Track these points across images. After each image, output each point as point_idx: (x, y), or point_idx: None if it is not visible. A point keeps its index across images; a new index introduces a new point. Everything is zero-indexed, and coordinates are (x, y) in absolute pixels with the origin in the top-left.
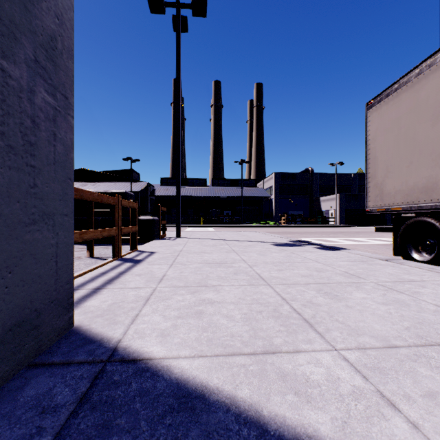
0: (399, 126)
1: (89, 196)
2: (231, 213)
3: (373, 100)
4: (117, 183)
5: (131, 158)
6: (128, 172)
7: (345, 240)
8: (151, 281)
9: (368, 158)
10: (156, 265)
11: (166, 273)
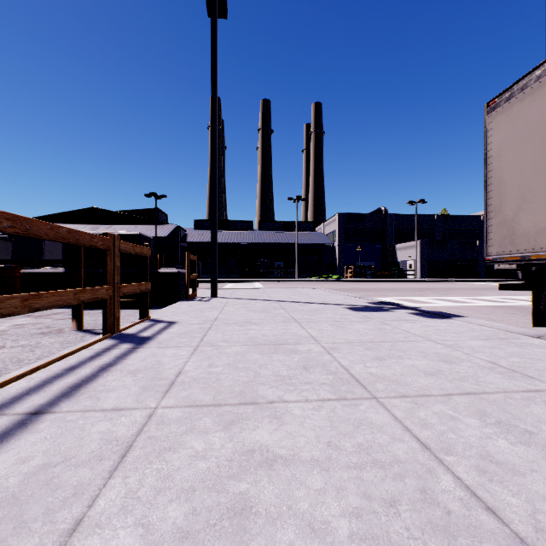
0: (545, 131)
1: (46, 231)
2: (283, 264)
3: (497, 97)
4: (138, 226)
5: (156, 194)
6: (153, 212)
7: (439, 301)
8: (151, 389)
9: (489, 183)
10: (170, 349)
11: (184, 367)
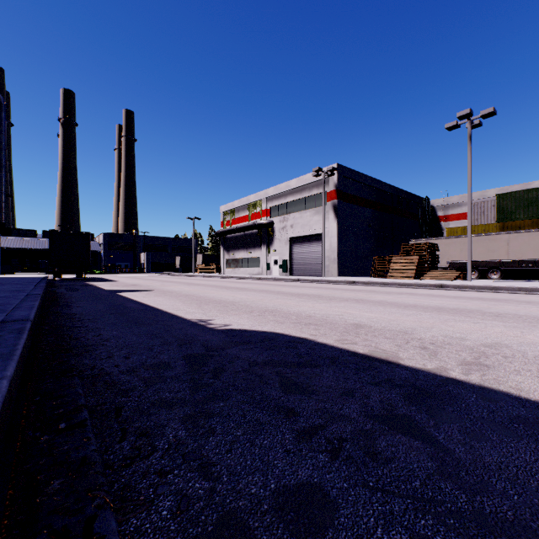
0: None
1: None
2: None
3: None
4: None
5: None
6: None
7: None
8: None
9: None
10: None
11: None
